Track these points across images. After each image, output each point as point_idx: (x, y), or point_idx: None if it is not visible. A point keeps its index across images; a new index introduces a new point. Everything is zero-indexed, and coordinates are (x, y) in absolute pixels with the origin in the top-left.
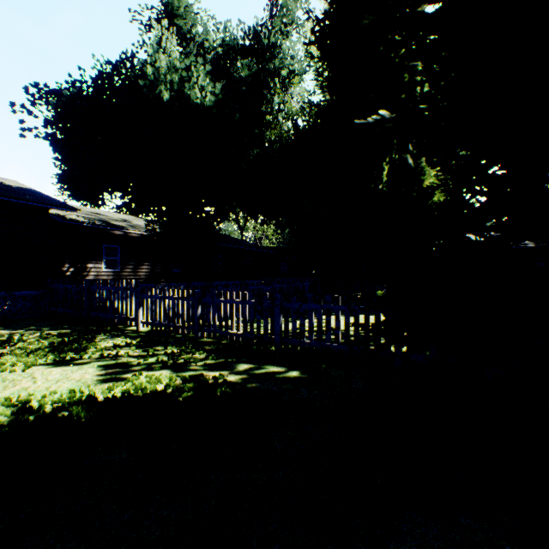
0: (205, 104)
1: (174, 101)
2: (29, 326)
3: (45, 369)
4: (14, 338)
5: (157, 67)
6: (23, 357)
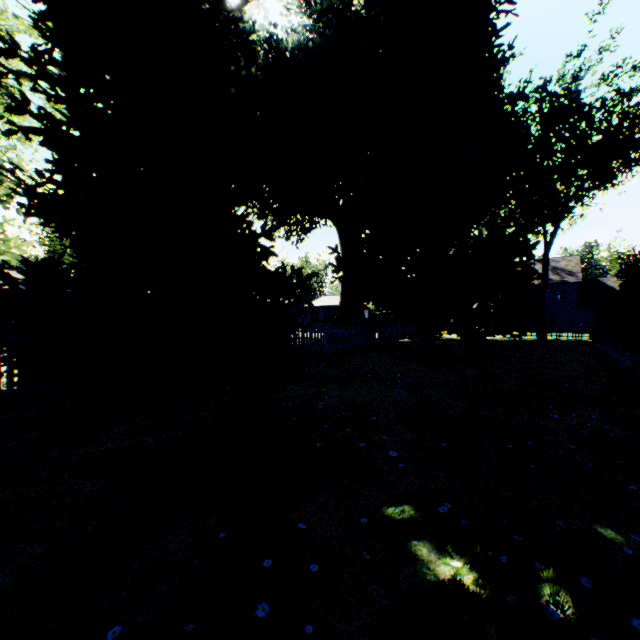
0: None
1: None
2: None
3: None
4: None
5: None
6: None
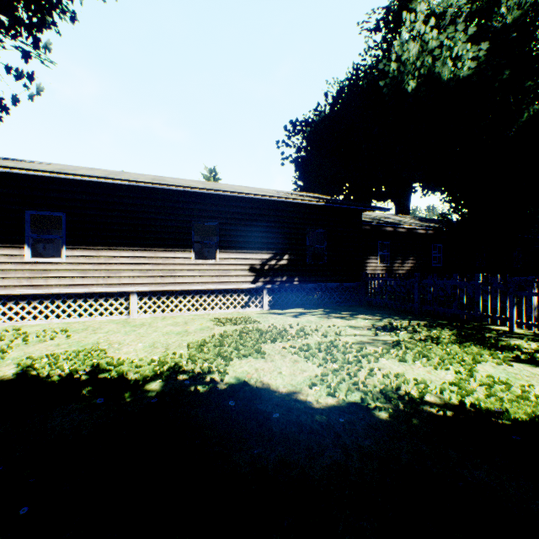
0: (459, 75)
1: (419, 87)
2: (373, 313)
3: (529, 367)
4: (396, 324)
5: (403, 60)
6: (468, 348)
